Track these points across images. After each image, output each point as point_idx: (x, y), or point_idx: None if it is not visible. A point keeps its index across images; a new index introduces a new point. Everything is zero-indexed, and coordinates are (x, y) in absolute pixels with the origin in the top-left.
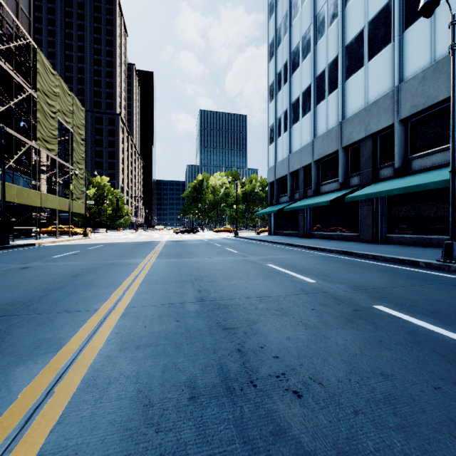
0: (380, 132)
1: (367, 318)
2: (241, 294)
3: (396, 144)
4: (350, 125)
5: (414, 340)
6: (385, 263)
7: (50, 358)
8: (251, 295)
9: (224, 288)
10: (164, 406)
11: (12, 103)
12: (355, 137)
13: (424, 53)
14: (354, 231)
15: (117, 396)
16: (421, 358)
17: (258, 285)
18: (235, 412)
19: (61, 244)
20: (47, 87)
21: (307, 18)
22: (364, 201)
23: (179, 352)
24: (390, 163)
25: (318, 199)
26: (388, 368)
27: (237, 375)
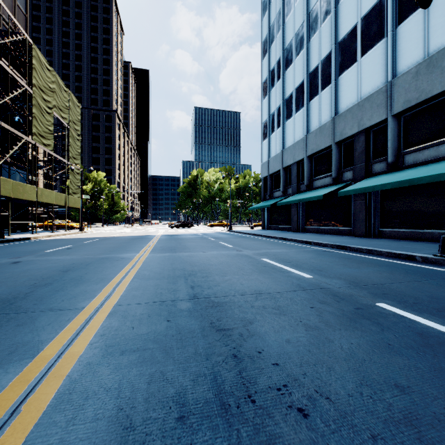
0: (373, 127)
1: (370, 317)
2: (235, 291)
3: (389, 139)
4: (343, 120)
5: (425, 344)
6: (381, 258)
7: (24, 365)
8: (247, 291)
9: (218, 284)
10: (147, 429)
11: (8, 98)
12: (348, 133)
13: (417, 48)
14: (347, 226)
15: (94, 416)
16: (437, 365)
17: (253, 280)
18: (231, 437)
19: (57, 238)
20: (43, 83)
21: (300, 15)
22: (357, 196)
23: (169, 358)
24: (383, 158)
25: (311, 194)
26: (403, 377)
27: (233, 388)
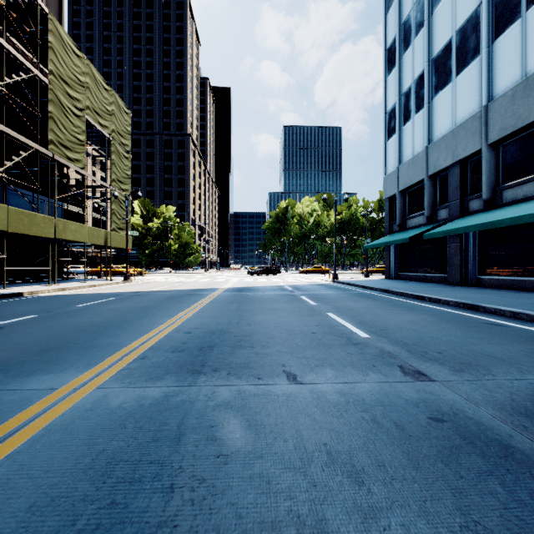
0: None
1: None
2: None
3: None
4: None
5: None
6: None
7: None
8: None
9: None
10: None
11: (0, 84)
12: None
13: None
14: None
15: None
16: None
17: None
18: None
19: (67, 293)
20: (67, 72)
21: None
22: None
23: None
24: None
25: (511, 212)
26: None
27: None
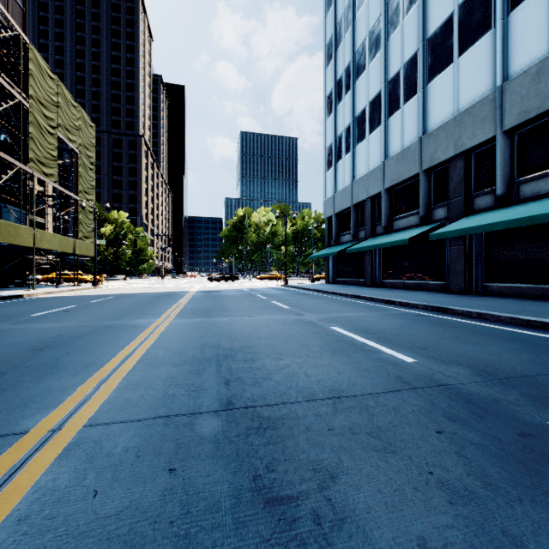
0: (476, 148)
1: None
2: (298, 390)
3: (499, 163)
4: (433, 140)
5: None
6: (502, 326)
7: None
8: (317, 392)
9: (270, 375)
10: None
11: None
12: (440, 157)
13: (538, 40)
14: (439, 279)
15: None
16: None
17: (324, 368)
18: None
19: (59, 295)
20: (43, 94)
21: (376, 7)
22: (453, 240)
23: None
24: (489, 189)
25: (391, 238)
26: None
27: None
